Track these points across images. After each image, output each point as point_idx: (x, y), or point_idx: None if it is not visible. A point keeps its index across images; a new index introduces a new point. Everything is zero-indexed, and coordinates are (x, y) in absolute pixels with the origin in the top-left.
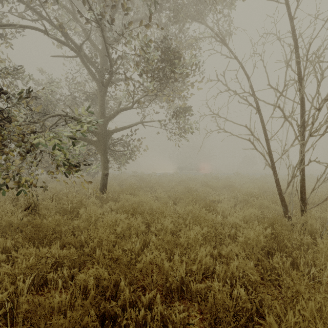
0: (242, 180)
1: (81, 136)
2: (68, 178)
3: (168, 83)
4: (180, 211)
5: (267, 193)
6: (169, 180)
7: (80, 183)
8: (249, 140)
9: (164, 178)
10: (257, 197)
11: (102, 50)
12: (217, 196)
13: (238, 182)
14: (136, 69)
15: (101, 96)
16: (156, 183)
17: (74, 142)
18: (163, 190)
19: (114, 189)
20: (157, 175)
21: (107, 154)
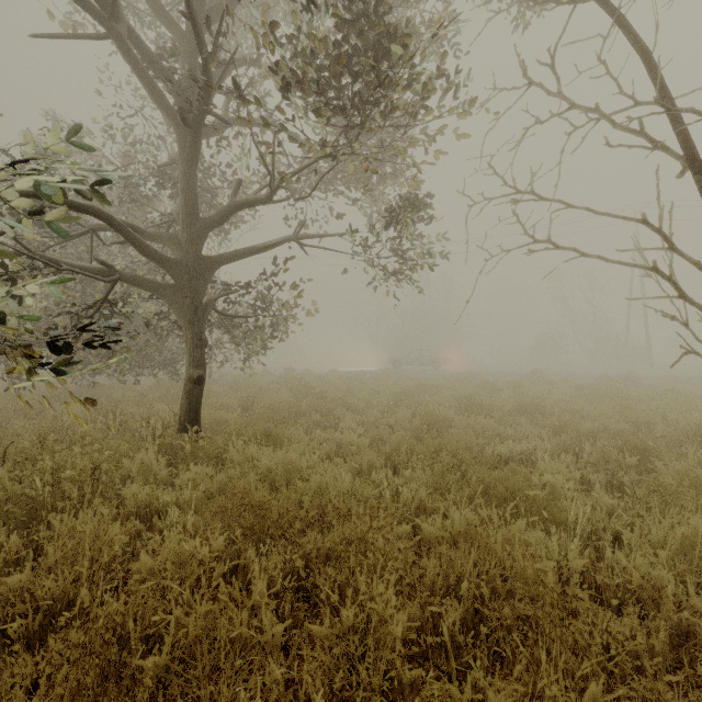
0: (557, 392)
1: (125, 272)
2: (126, 384)
3: (374, 106)
4: (428, 530)
5: (652, 433)
6: (371, 390)
7: (140, 400)
8: (653, 267)
9: (360, 386)
10: (648, 450)
11: (188, 31)
12: (514, 444)
13: (548, 397)
14: (272, 46)
15: (185, 159)
16: (339, 399)
17: (107, 289)
18: (358, 420)
19: (223, 421)
20: (342, 377)
21: (202, 323)
